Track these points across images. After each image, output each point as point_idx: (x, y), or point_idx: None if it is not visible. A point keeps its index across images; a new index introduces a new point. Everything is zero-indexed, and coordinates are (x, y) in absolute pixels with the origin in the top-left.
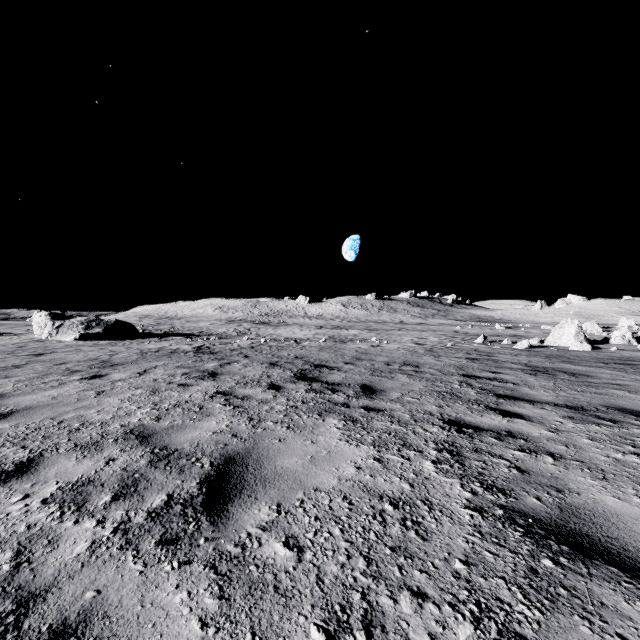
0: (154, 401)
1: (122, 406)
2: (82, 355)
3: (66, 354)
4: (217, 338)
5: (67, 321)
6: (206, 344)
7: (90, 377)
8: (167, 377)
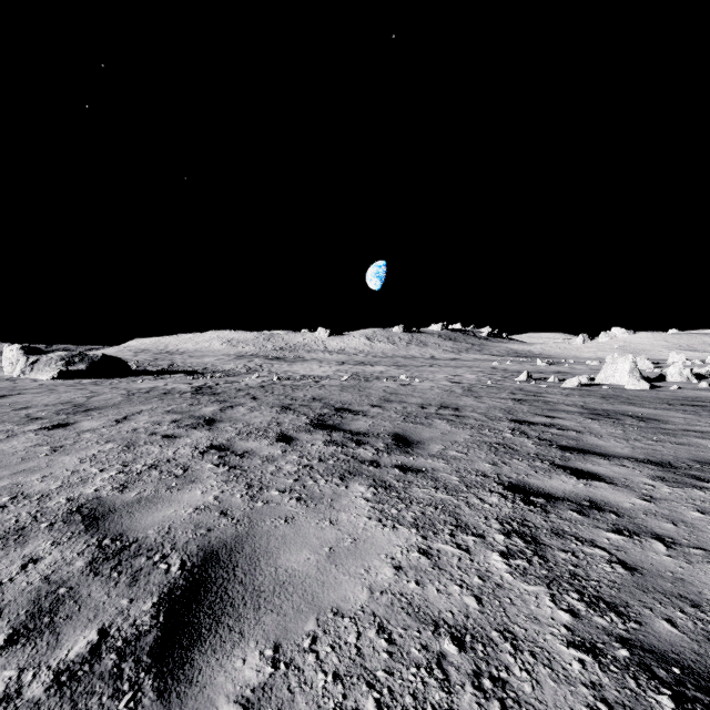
0: (125, 460)
1: (79, 468)
2: (53, 397)
3: (34, 396)
4: (223, 376)
5: (44, 356)
6: (208, 383)
7: (52, 426)
8: (151, 426)
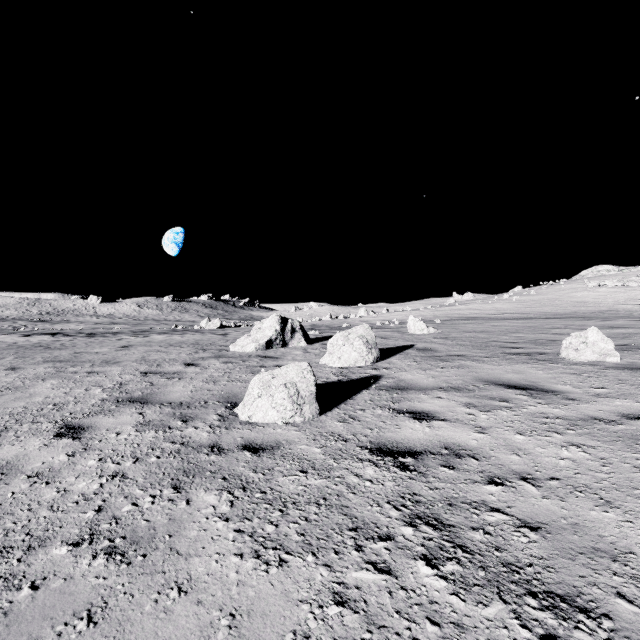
0: None
1: None
2: None
3: None
4: None
5: None
6: None
7: None
8: None
